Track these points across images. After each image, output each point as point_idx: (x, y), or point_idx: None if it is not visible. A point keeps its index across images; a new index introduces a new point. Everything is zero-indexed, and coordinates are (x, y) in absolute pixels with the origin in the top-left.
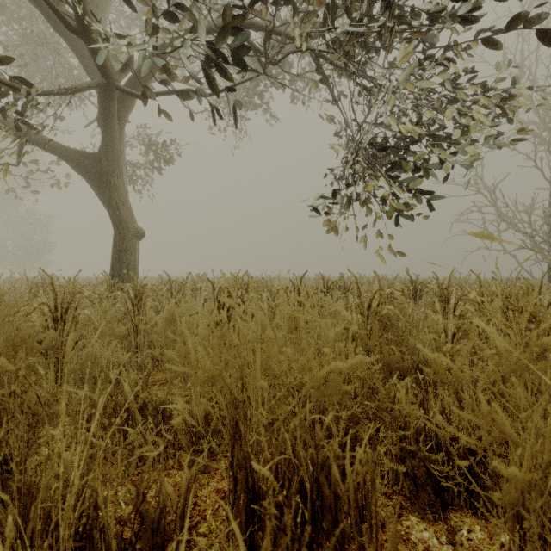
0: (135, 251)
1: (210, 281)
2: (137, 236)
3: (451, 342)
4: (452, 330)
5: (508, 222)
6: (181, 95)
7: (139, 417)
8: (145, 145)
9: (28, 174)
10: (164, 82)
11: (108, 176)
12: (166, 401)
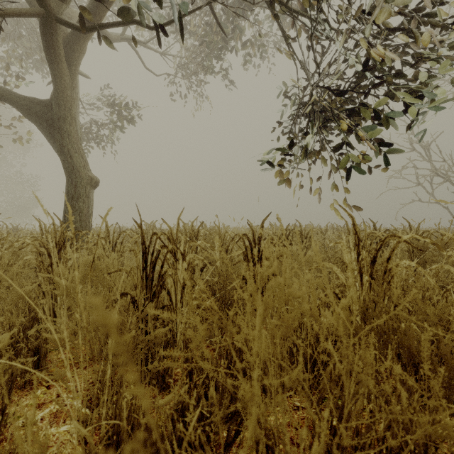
0: (89, 199)
1: (137, 224)
2: (90, 184)
3: None
4: None
5: (442, 176)
6: (122, 16)
7: None
8: (109, 105)
9: None
10: (103, 1)
11: (60, 122)
12: None
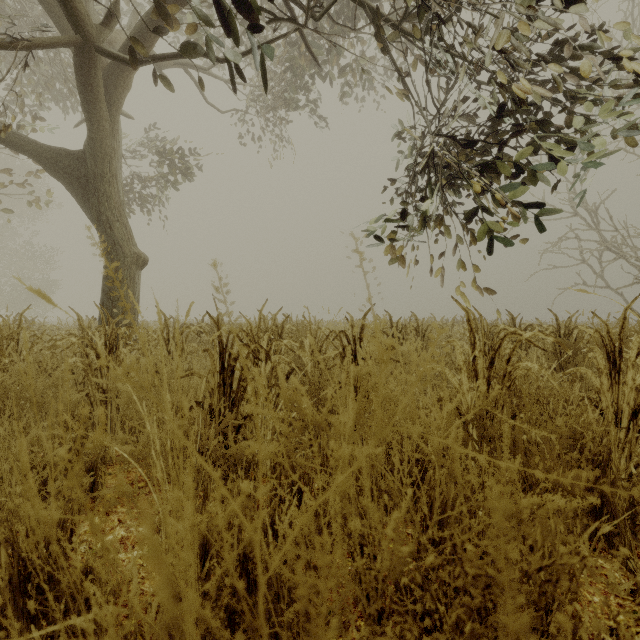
0: (134, 284)
1: (213, 320)
2: (136, 263)
3: (628, 424)
4: (631, 403)
5: (614, 251)
6: (184, 49)
7: (12, 623)
8: (157, 153)
9: (1, 185)
10: (160, 30)
11: (96, 181)
12: (93, 569)
